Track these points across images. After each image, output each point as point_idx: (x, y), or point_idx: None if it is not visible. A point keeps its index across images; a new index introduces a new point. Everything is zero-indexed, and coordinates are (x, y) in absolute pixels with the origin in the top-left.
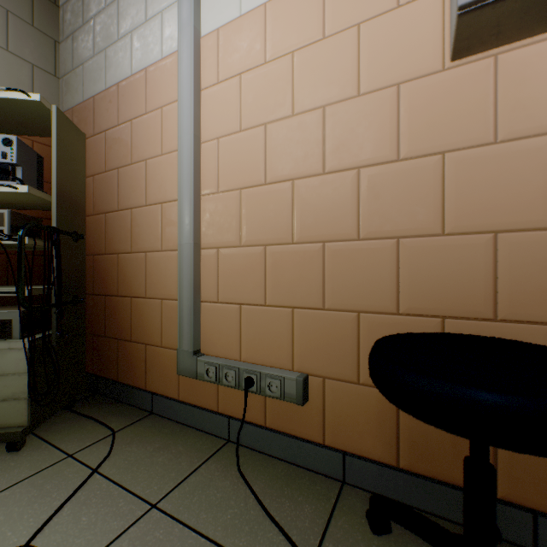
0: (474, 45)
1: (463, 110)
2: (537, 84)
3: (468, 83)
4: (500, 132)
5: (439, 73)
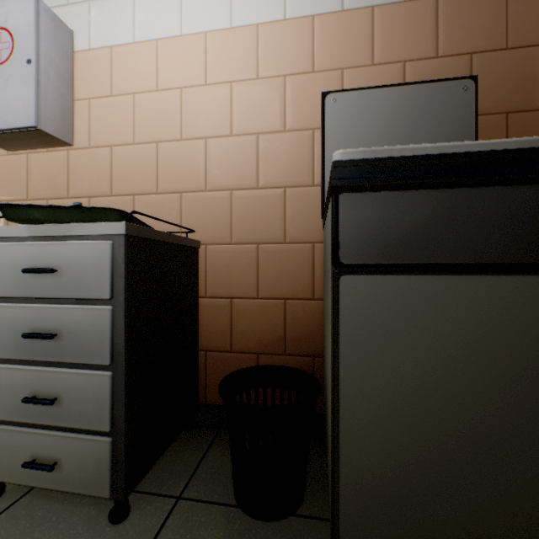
0: (9, 148)
1: (16, 179)
2: (42, 173)
3: (18, 165)
4: (30, 194)
5: (7, 156)
